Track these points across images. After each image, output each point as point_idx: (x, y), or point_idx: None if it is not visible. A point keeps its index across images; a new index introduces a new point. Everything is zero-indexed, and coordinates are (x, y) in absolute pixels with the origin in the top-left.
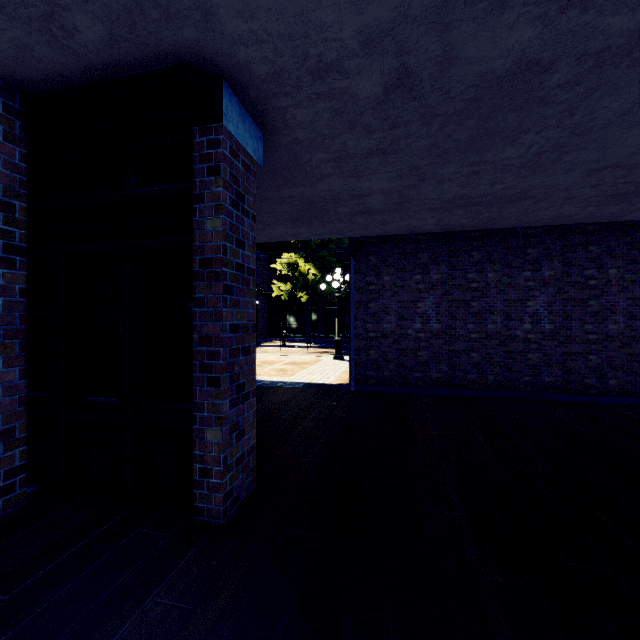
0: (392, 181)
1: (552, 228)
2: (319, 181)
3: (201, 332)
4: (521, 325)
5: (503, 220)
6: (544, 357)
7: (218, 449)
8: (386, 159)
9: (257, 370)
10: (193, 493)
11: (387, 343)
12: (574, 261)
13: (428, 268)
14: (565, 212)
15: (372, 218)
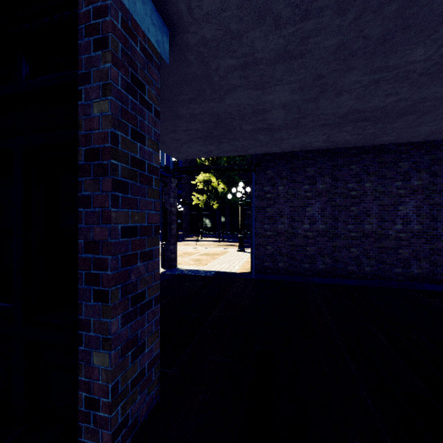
0: (294, 93)
1: (420, 145)
2: (226, 94)
3: (87, 236)
4: (393, 226)
5: (384, 136)
6: (413, 252)
7: (105, 377)
8: (292, 65)
9: (179, 260)
10: (78, 426)
11: (281, 240)
12: (439, 172)
13: (315, 179)
14: (442, 127)
15: (271, 135)
